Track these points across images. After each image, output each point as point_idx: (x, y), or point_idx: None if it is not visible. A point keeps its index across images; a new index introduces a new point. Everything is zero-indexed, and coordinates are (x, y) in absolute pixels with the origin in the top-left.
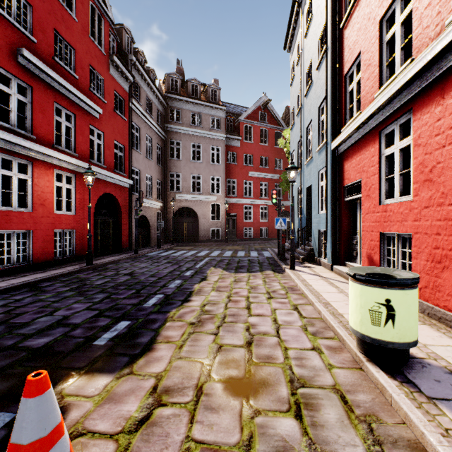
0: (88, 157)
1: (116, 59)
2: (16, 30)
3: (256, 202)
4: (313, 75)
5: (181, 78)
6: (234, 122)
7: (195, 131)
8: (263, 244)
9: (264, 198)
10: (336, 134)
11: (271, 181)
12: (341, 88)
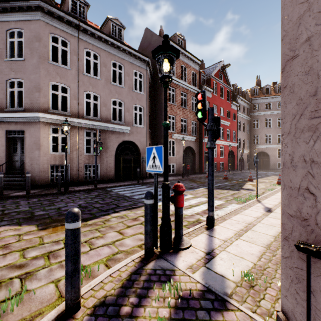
0: (226, 139)
1: (233, 102)
2: (215, 114)
3: None
4: None
5: (259, 87)
6: None
7: (267, 113)
8: None
9: None
10: None
11: None
12: None
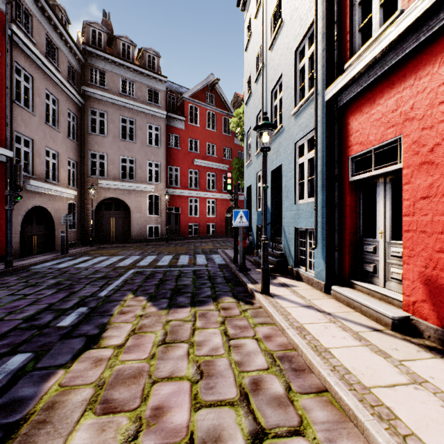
0: None
1: None
2: None
3: (203, 194)
4: (284, 12)
5: (106, 32)
6: (177, 100)
7: (126, 102)
8: (212, 244)
9: (212, 191)
10: (332, 77)
11: (219, 171)
12: (342, 1)
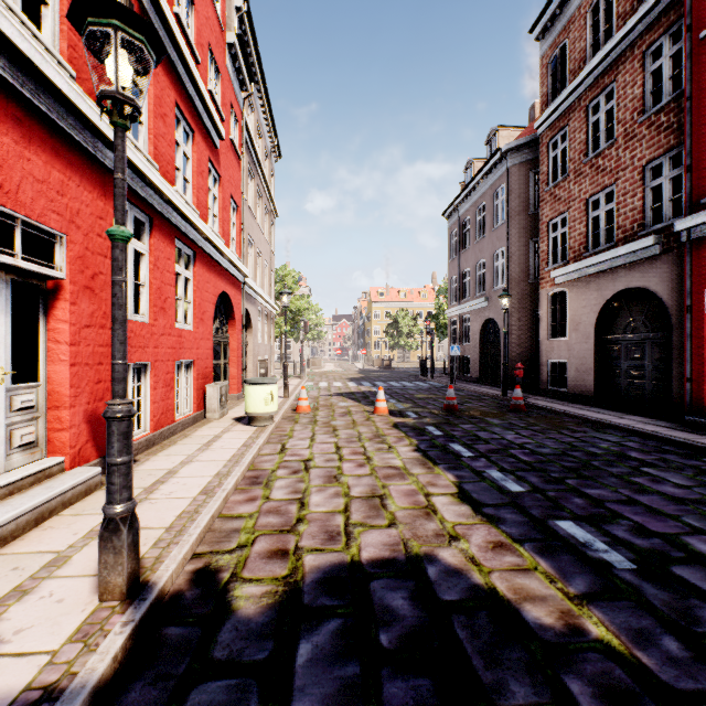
0: None
1: None
2: None
3: None
4: None
5: None
6: None
7: None
8: None
9: None
10: None
11: None
12: None
